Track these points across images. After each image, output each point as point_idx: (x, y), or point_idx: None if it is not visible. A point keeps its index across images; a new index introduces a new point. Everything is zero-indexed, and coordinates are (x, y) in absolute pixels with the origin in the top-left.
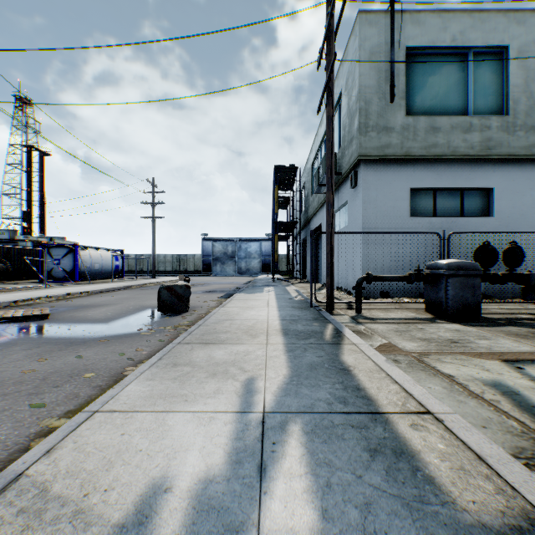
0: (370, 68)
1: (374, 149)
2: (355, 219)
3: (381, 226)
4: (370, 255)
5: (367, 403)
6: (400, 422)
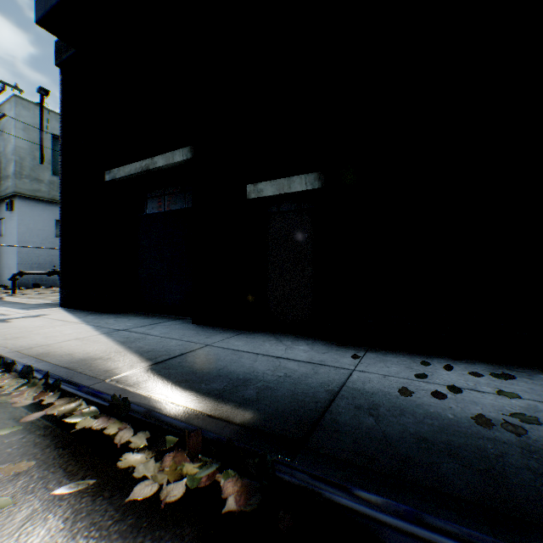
0: (26, 136)
1: (28, 190)
2: (13, 234)
3: (35, 241)
4: (26, 260)
5: (16, 302)
6: (26, 302)
